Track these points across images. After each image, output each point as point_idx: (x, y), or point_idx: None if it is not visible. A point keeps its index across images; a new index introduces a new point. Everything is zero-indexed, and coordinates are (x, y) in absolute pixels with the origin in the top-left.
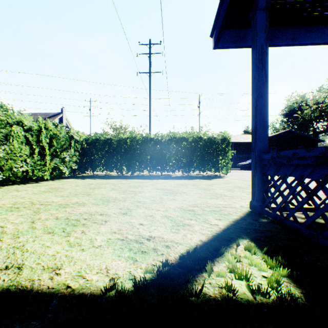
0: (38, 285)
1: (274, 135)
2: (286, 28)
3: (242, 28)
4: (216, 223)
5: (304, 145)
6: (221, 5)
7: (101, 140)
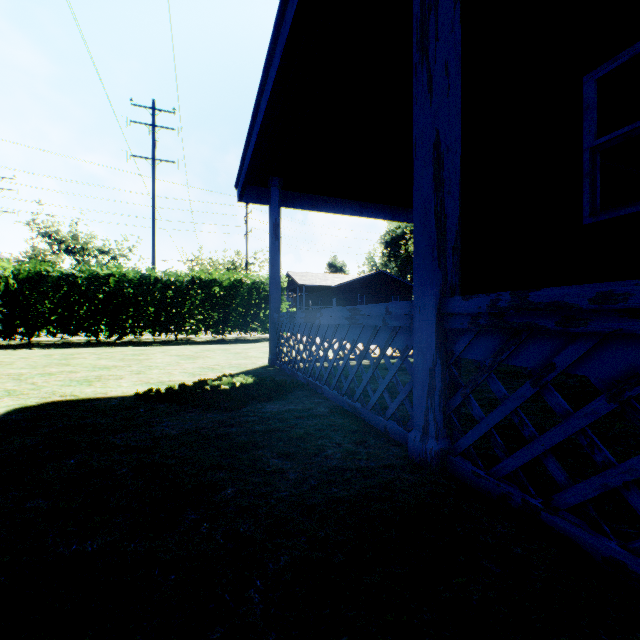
0: (101, 396)
1: (362, 276)
2: (306, 195)
3: (266, 188)
4: (230, 372)
5: (400, 294)
6: (240, 175)
7: (52, 277)
